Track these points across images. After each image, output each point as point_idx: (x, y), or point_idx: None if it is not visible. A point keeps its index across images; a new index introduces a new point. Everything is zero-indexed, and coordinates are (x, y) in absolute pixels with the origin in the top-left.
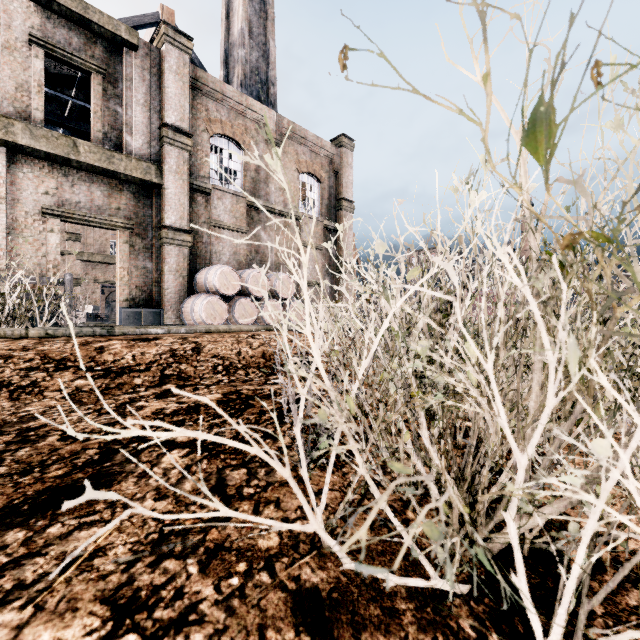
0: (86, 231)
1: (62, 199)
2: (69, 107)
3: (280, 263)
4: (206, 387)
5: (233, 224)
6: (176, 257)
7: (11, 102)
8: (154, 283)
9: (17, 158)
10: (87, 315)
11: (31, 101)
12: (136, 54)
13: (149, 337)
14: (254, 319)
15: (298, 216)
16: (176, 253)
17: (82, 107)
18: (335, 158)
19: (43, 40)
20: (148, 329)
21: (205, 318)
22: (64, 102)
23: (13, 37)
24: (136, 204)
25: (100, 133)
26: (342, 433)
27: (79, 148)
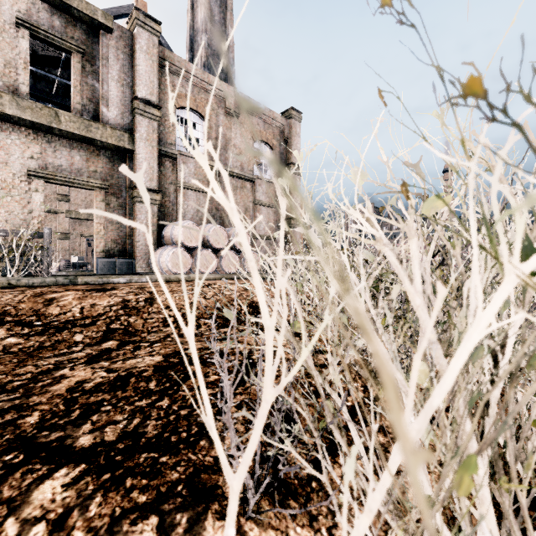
0: (74, 193)
1: (46, 163)
2: (56, 85)
3: None
4: (149, 345)
5: (196, 185)
6: (146, 214)
7: (0, 77)
8: (127, 236)
9: (5, 126)
10: (73, 264)
11: (18, 76)
12: (111, 36)
13: (108, 287)
14: (214, 268)
15: (253, 178)
16: (146, 210)
17: (67, 85)
18: (285, 128)
19: (28, 22)
20: (110, 278)
21: (171, 267)
22: (51, 81)
23: (2, 20)
24: (111, 167)
25: (79, 105)
26: (302, 424)
27: (60, 118)
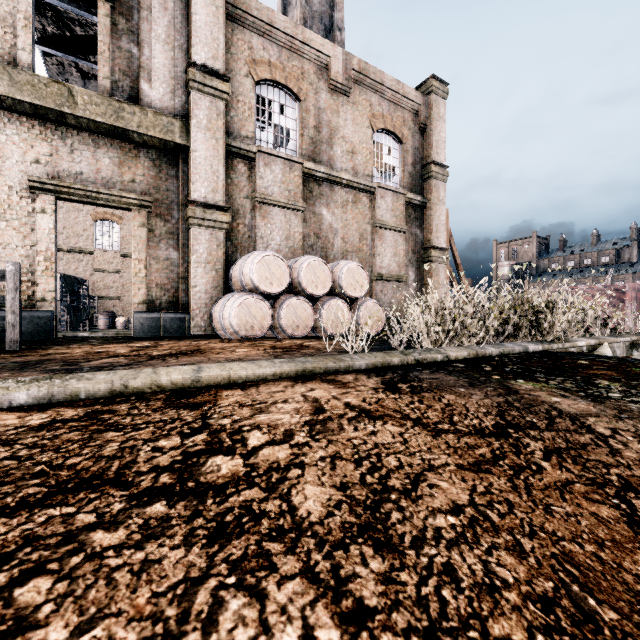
0: None
1: (58, 169)
2: None
3: (348, 250)
4: None
5: (285, 199)
6: (207, 243)
7: None
8: (180, 279)
9: None
10: None
11: (17, 40)
12: None
13: None
14: (309, 327)
15: (372, 187)
16: (207, 238)
17: None
18: (421, 109)
19: None
20: None
21: (237, 327)
22: None
23: None
24: (156, 175)
25: (108, 80)
26: None
27: (76, 98)
